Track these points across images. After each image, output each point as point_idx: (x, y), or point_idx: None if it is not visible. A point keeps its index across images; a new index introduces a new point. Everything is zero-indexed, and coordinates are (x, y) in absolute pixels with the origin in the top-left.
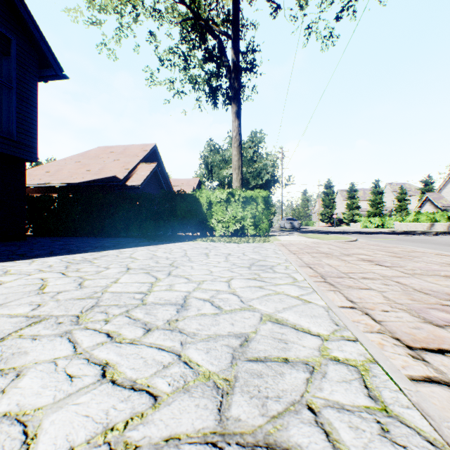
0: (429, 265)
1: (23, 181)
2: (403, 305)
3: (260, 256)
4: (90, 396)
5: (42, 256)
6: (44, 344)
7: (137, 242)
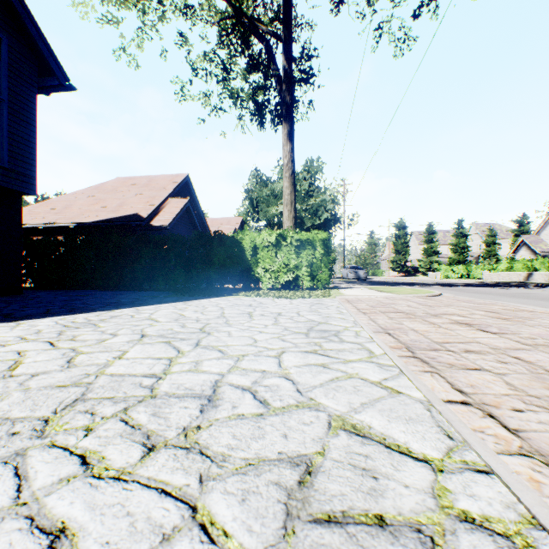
0: None
1: (18, 220)
2: (541, 399)
3: (320, 316)
4: None
5: (33, 317)
6: None
7: (162, 297)
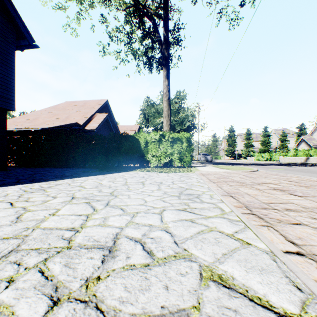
0: None
1: (4, 125)
2: None
3: (186, 184)
4: None
5: (7, 184)
6: None
7: (90, 172)
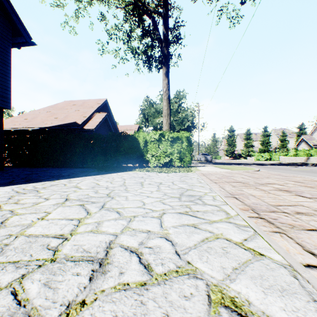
0: None
1: (0, 124)
2: None
3: (187, 185)
4: None
5: (0, 185)
6: None
7: (88, 172)
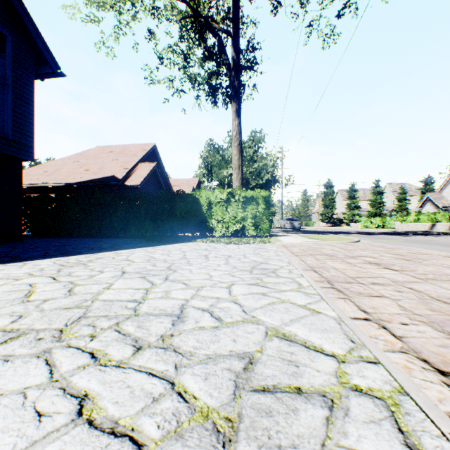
0: (441, 269)
1: (19, 181)
2: (422, 316)
3: (261, 258)
4: (58, 446)
5: (35, 258)
6: (16, 368)
7: (135, 243)
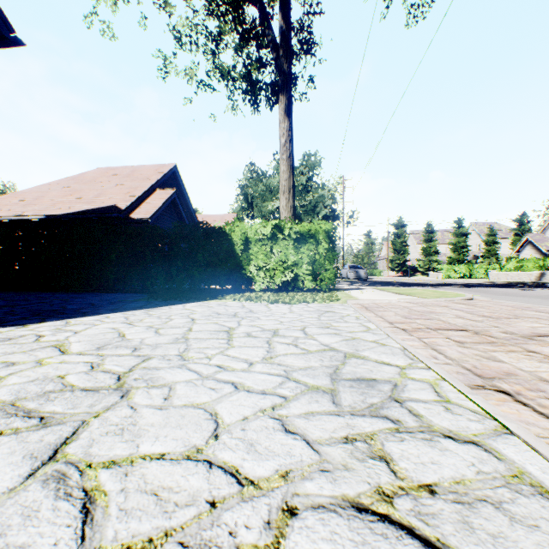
0: None
1: None
2: None
3: (340, 338)
4: None
5: None
6: None
7: (128, 301)
